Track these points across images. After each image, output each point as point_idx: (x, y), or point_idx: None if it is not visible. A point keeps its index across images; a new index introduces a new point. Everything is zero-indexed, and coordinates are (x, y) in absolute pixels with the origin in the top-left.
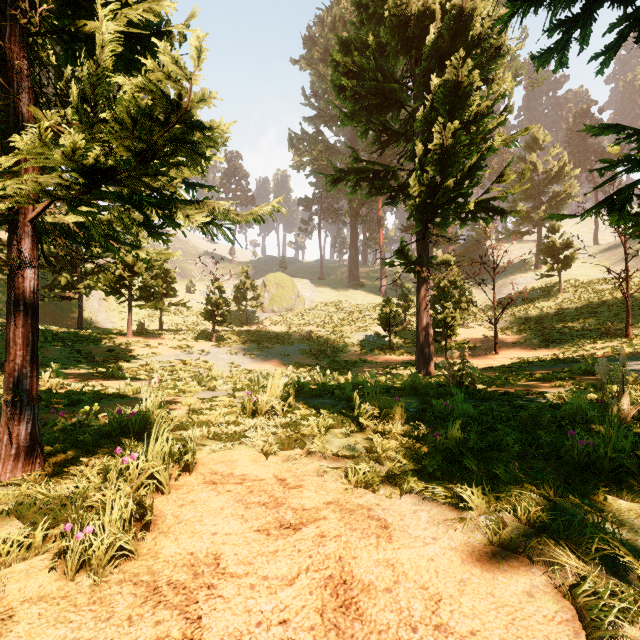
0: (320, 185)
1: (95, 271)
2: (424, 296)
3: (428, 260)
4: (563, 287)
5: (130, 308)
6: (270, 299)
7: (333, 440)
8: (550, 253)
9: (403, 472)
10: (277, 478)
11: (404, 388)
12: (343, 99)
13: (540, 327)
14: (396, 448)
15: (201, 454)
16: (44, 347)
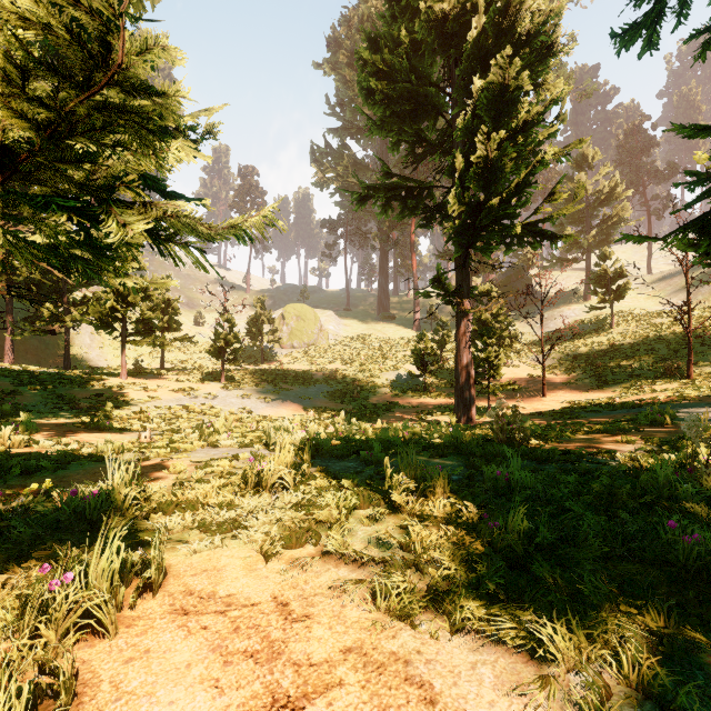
0: (346, 205)
1: (85, 301)
2: (464, 332)
3: (469, 290)
4: (615, 321)
5: (124, 344)
6: (289, 333)
7: (357, 529)
8: (601, 283)
9: (453, 593)
10: (277, 601)
11: (444, 445)
12: (371, 104)
13: (591, 366)
14: (440, 544)
15: (177, 557)
16: (18, 391)
